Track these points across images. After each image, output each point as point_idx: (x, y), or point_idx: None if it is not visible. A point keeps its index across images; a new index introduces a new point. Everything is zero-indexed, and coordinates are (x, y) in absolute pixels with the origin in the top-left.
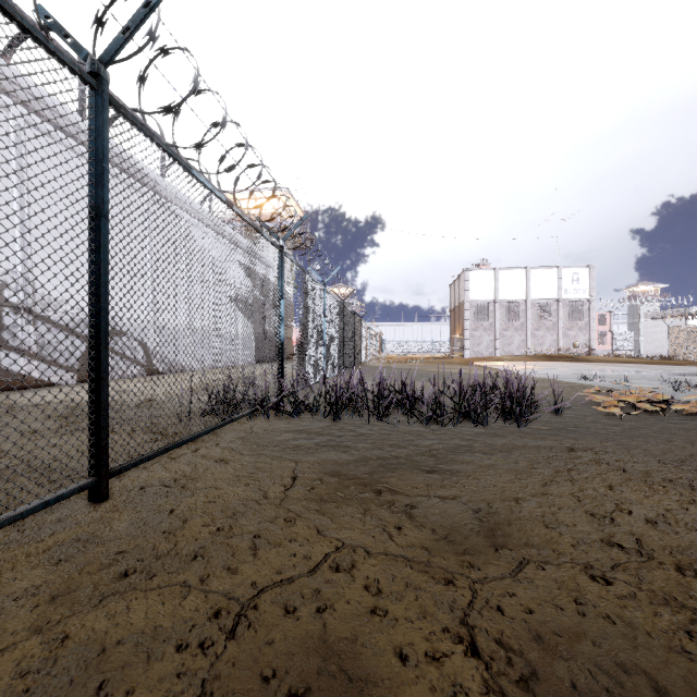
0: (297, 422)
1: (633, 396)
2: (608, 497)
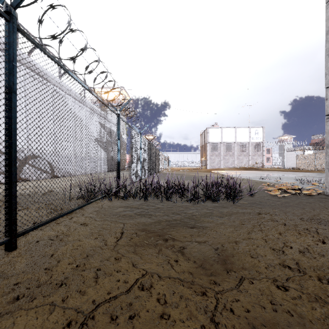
0: (126, 201)
1: (285, 187)
2: (279, 239)
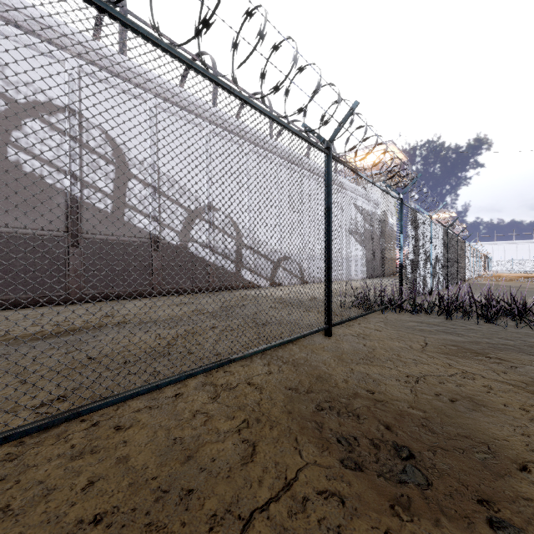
0: (417, 317)
1: None
2: None
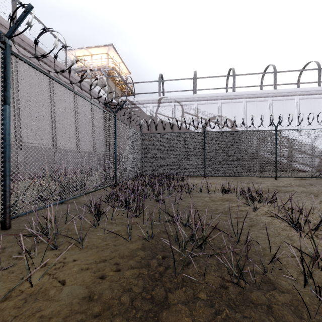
0: None
1: None
2: None
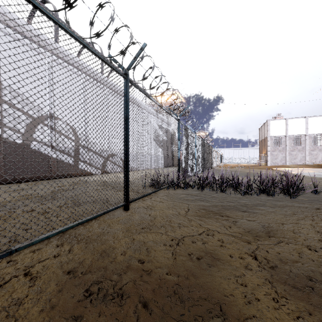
0: (186, 191)
1: None
2: None
